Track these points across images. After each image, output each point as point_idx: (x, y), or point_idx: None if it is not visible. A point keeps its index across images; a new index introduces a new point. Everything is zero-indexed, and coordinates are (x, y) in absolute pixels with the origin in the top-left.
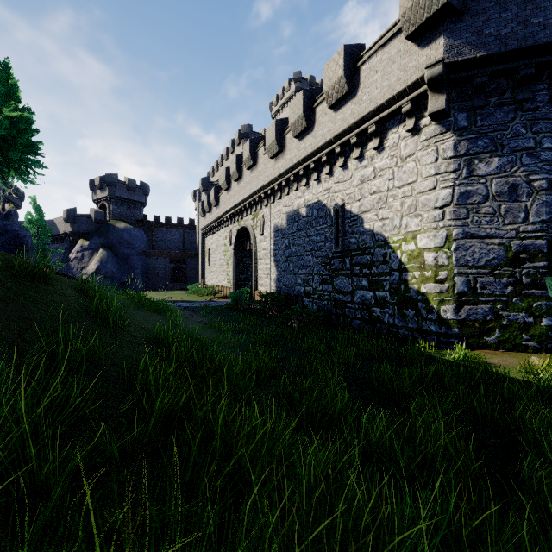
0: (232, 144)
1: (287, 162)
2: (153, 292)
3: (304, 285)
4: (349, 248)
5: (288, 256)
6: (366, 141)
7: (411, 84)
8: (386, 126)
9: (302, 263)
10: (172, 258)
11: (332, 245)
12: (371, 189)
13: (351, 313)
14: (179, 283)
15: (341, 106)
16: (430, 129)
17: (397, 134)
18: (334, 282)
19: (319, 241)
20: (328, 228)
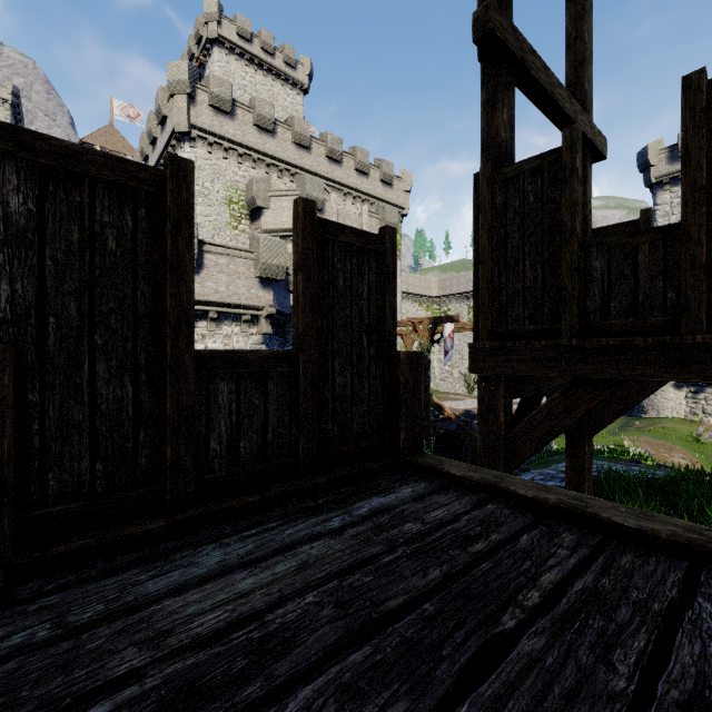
0: None
1: None
2: None
3: None
4: None
5: None
6: (196, 317)
7: (255, 306)
8: (220, 316)
9: None
10: None
11: None
12: None
13: None
14: None
15: None
16: (257, 338)
17: (230, 328)
18: None
19: None
20: None
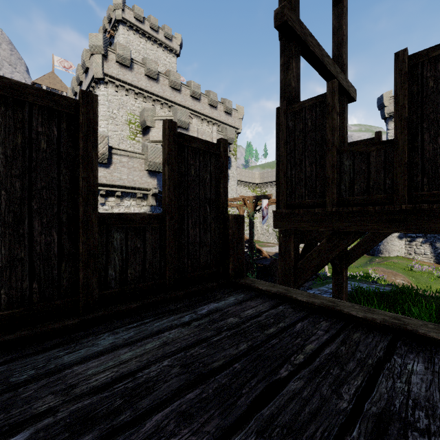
0: None
1: None
2: None
3: None
4: None
5: None
6: (107, 194)
7: (145, 188)
8: (123, 194)
9: None
10: None
11: None
12: None
13: None
14: None
15: None
16: (146, 208)
17: (129, 202)
18: None
19: None
20: None
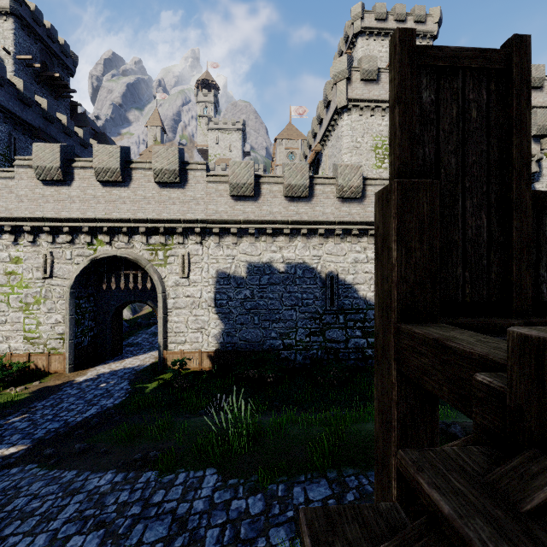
0: None
1: (265, 213)
2: None
3: (281, 338)
4: (343, 308)
5: (251, 308)
6: (359, 234)
7: None
8: None
9: (278, 317)
10: None
11: (323, 303)
12: (364, 269)
13: (345, 356)
14: None
15: (346, 201)
16: None
17: None
18: (326, 334)
19: (306, 299)
20: (318, 288)
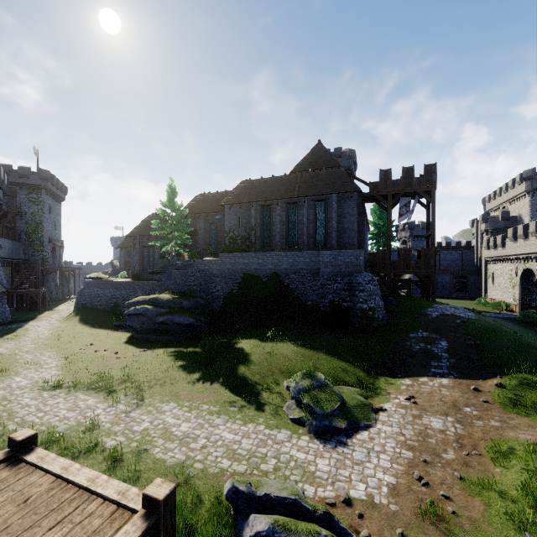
0: (512, 183)
1: None
2: (448, 301)
3: None
4: None
5: None
6: None
7: None
8: None
9: None
10: (455, 275)
11: None
12: None
13: None
14: (461, 293)
15: None
16: None
17: None
18: None
19: None
20: None
